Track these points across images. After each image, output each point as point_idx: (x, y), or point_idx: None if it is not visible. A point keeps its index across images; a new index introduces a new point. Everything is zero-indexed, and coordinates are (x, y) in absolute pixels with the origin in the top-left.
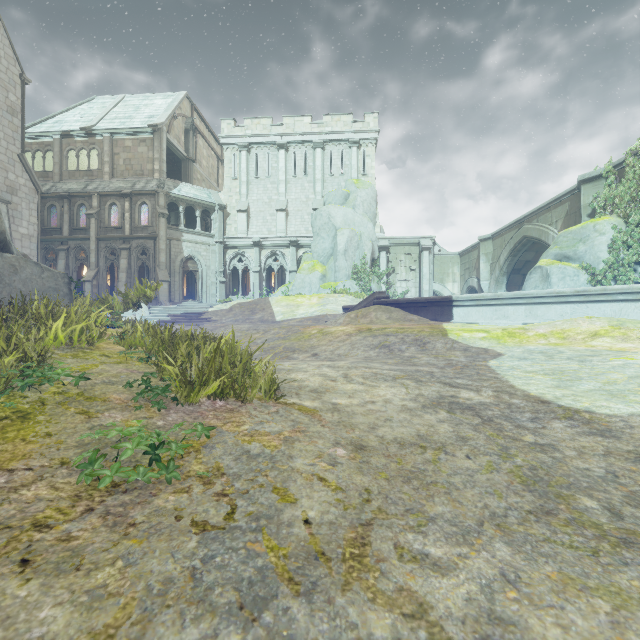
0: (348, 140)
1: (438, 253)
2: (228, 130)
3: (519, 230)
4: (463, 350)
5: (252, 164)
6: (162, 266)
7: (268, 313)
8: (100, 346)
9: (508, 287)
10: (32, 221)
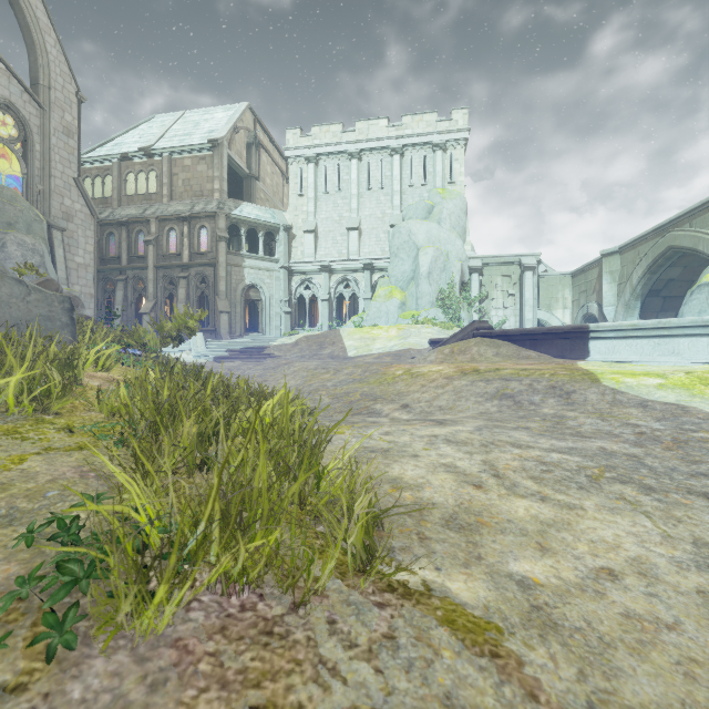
0: (432, 143)
1: (544, 273)
2: (294, 141)
3: (661, 239)
4: (640, 406)
5: (320, 178)
6: (222, 296)
7: (339, 348)
8: (80, 406)
9: (642, 314)
10: (88, 249)
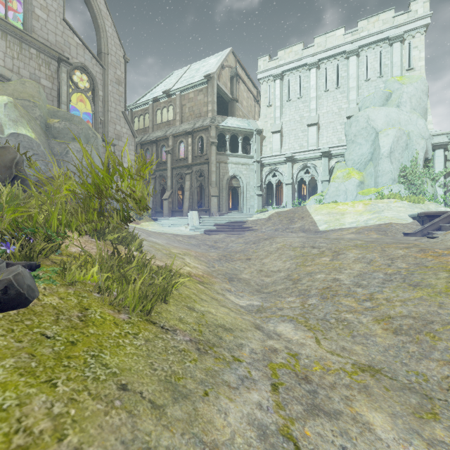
0: (388, 38)
1: None
2: (264, 66)
3: None
4: None
5: (284, 90)
6: (213, 184)
7: (308, 222)
8: None
9: None
10: (131, 158)
